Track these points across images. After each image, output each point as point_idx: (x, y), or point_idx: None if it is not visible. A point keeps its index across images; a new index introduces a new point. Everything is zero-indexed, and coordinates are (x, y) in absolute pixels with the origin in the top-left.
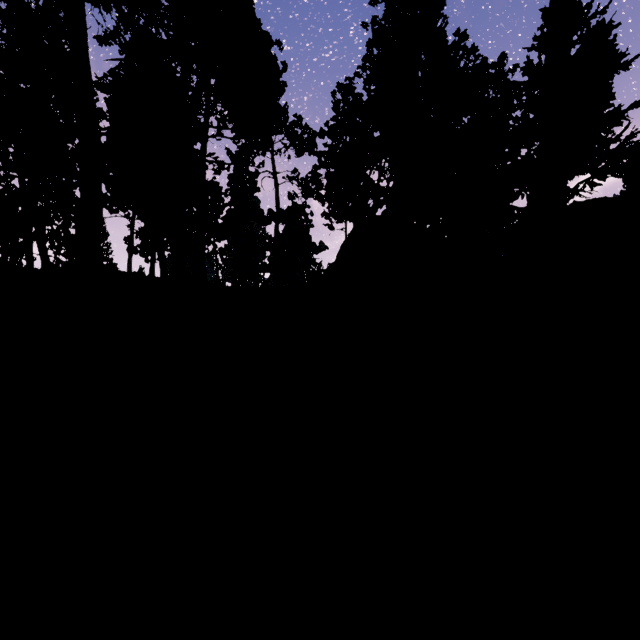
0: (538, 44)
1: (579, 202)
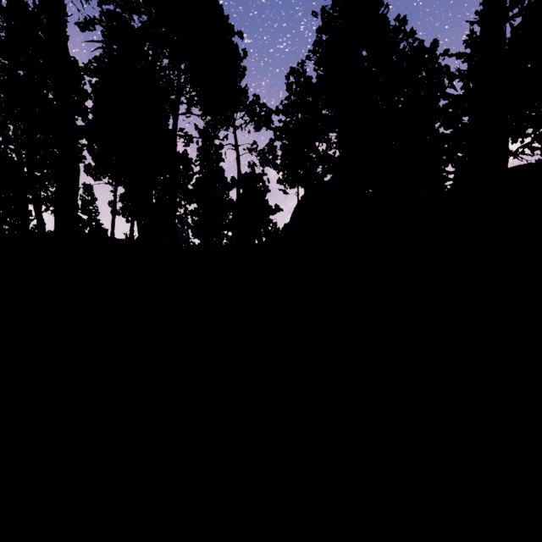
0: (480, 18)
1: (509, 167)
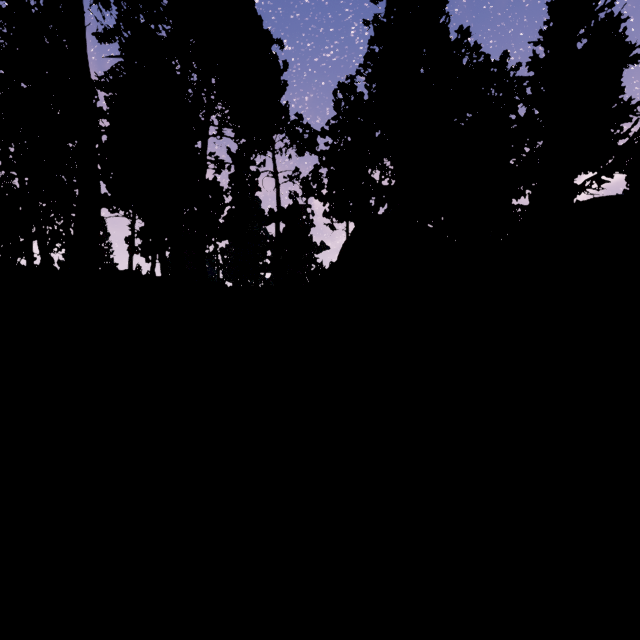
0: (544, 38)
1: (584, 201)
